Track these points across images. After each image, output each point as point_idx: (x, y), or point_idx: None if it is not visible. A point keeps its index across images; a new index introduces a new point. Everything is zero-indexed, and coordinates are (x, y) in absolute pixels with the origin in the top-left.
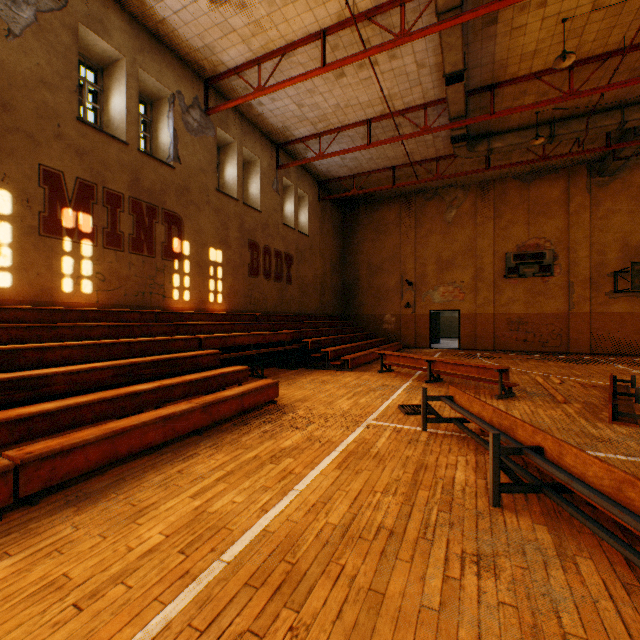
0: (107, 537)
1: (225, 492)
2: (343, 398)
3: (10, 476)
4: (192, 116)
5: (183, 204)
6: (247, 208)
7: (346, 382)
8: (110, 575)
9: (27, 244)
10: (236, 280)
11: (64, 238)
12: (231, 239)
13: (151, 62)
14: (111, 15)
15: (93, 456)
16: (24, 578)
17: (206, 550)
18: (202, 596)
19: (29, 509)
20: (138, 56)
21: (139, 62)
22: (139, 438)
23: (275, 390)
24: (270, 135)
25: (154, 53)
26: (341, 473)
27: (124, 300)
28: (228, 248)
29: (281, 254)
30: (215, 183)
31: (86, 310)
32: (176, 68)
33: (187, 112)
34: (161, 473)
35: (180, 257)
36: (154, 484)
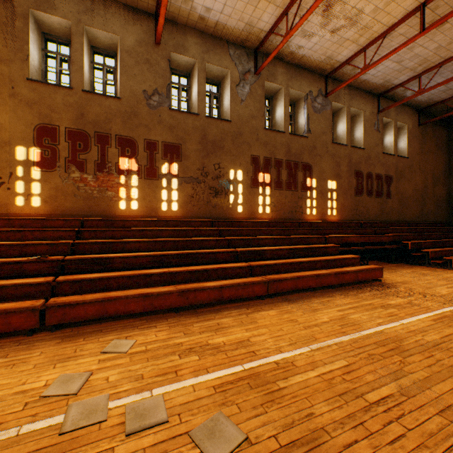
0: (305, 313)
1: (354, 313)
2: (442, 286)
3: (266, 284)
4: (317, 102)
5: (312, 157)
6: (353, 149)
7: (447, 277)
8: (311, 324)
9: (247, 192)
10: (345, 199)
11: (259, 187)
12: (341, 172)
13: (295, 82)
14: (277, 68)
15: (289, 285)
16: (282, 316)
17: (350, 328)
18: (353, 340)
19: (271, 299)
20: (289, 82)
21: (289, 85)
22: (305, 282)
23: (379, 272)
24: (371, 91)
25: (296, 76)
26: (435, 323)
27: (282, 216)
28: (339, 179)
29: (381, 176)
30: (331, 138)
31: (268, 221)
32: (308, 78)
33: (314, 101)
34: (318, 299)
35: (310, 189)
36: (316, 302)
